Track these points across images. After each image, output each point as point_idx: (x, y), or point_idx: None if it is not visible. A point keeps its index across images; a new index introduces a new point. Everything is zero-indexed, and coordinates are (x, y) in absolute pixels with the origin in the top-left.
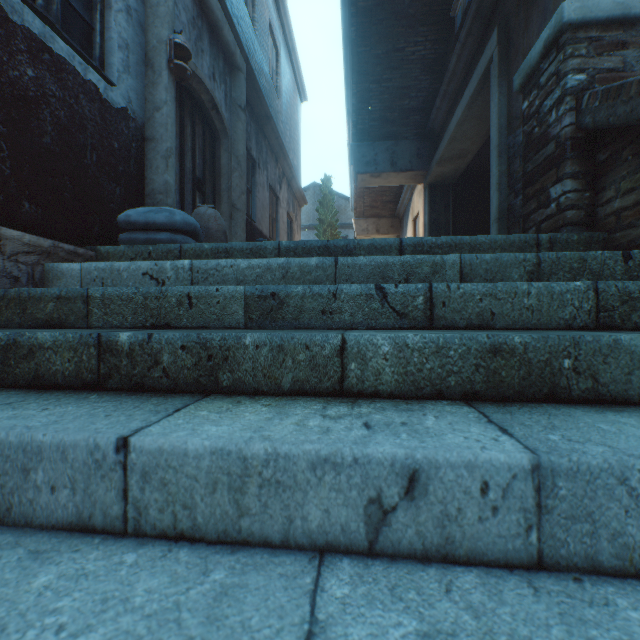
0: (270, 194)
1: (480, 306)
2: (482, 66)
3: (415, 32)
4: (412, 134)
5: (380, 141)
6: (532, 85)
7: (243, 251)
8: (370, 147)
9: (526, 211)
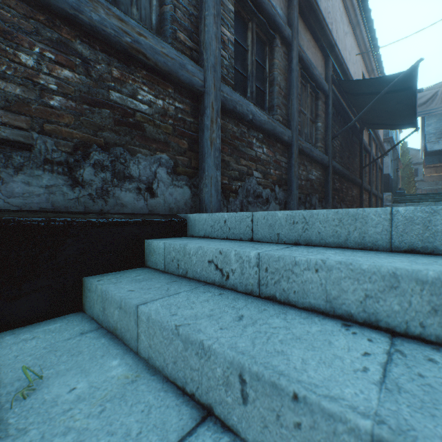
0: None
1: (437, 198)
2: None
3: None
4: None
5: (434, 156)
6: None
7: (412, 195)
8: (430, 158)
9: None
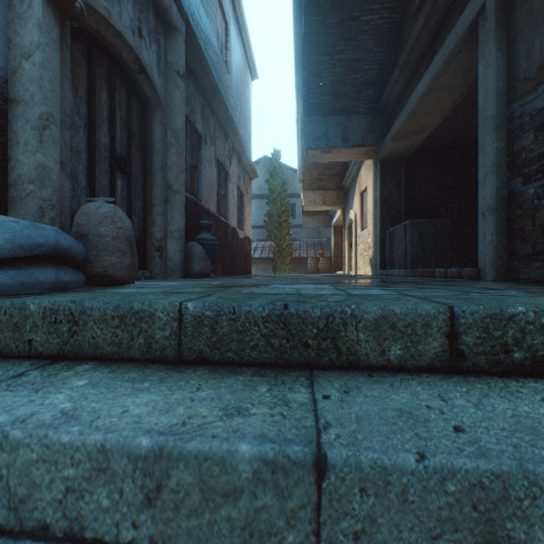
0: (219, 169)
1: None
2: (465, 21)
3: None
4: (364, 109)
5: (331, 116)
6: None
7: (106, 320)
8: (321, 122)
9: None
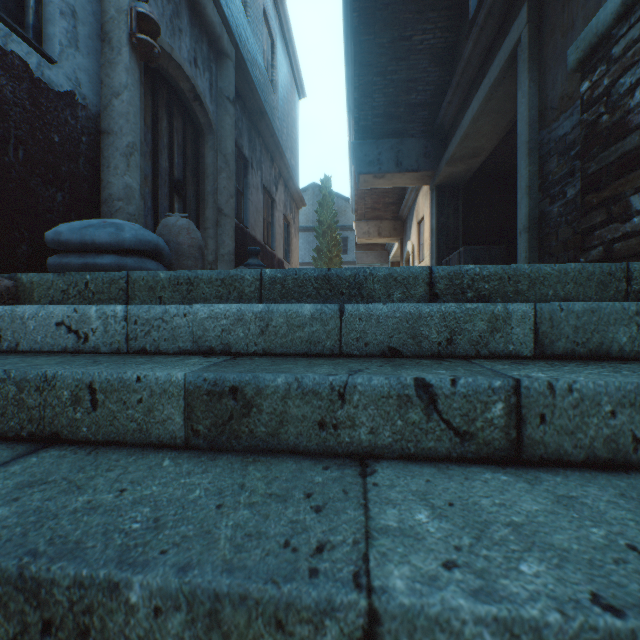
0: (265, 196)
1: (612, 424)
2: (506, 50)
3: (424, 18)
4: (419, 131)
5: (384, 139)
6: (597, 59)
7: (212, 282)
8: (373, 145)
9: (587, 224)
